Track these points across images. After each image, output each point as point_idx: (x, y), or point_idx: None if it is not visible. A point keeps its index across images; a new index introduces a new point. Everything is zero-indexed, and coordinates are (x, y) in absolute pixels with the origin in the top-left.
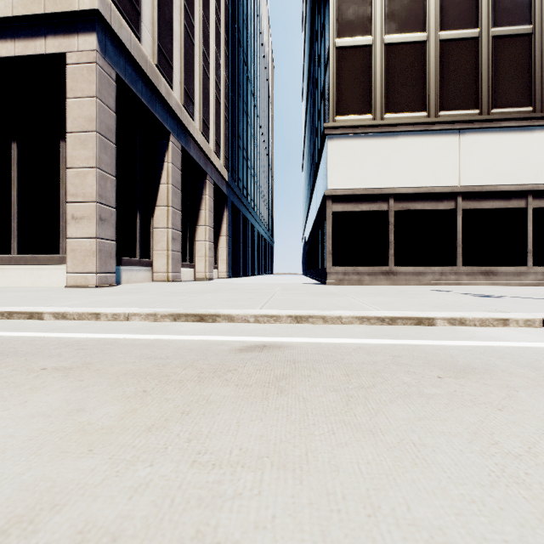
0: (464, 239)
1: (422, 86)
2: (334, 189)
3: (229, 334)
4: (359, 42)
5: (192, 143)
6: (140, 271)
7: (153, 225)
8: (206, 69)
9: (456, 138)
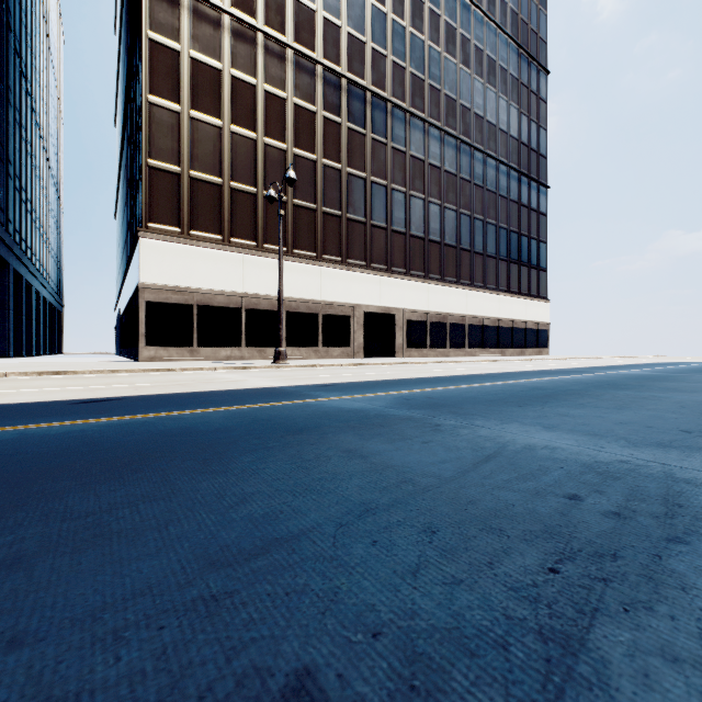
0: (247, 328)
1: (219, 217)
2: (147, 283)
3: (81, 376)
4: (170, 169)
5: None
6: None
7: None
8: None
9: (242, 259)
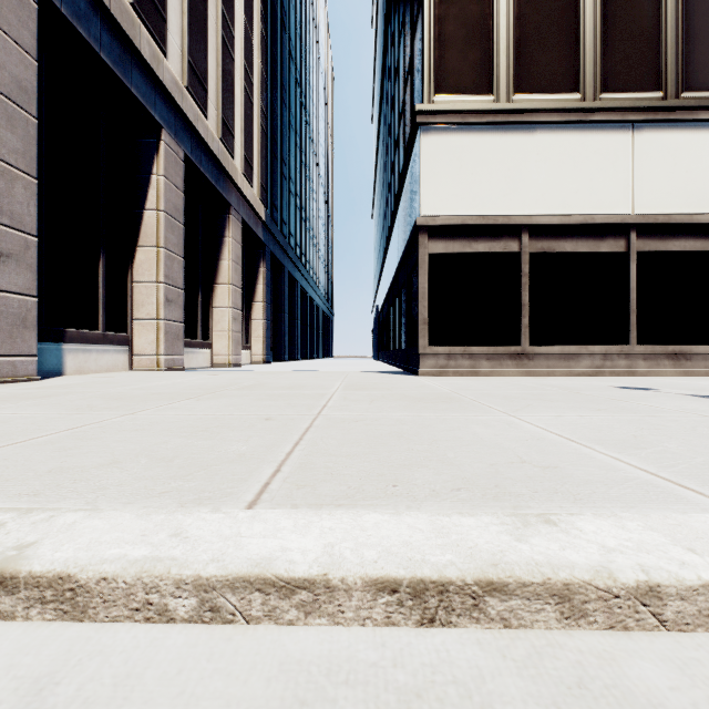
0: (639, 301)
1: (574, 50)
2: (431, 215)
3: None
4: None
5: (204, 152)
6: (106, 353)
7: (133, 277)
8: (229, 44)
9: (628, 136)
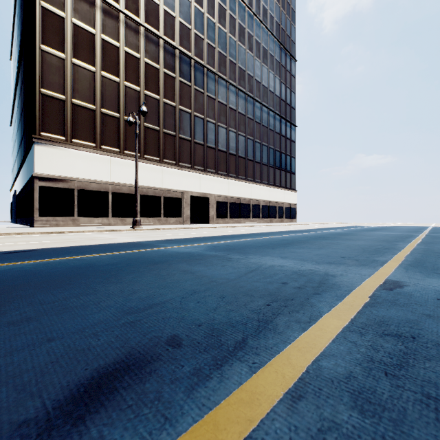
0: (113, 205)
1: (93, 131)
2: (40, 173)
3: None
4: (57, 97)
5: None
6: None
7: None
8: None
9: (109, 160)
